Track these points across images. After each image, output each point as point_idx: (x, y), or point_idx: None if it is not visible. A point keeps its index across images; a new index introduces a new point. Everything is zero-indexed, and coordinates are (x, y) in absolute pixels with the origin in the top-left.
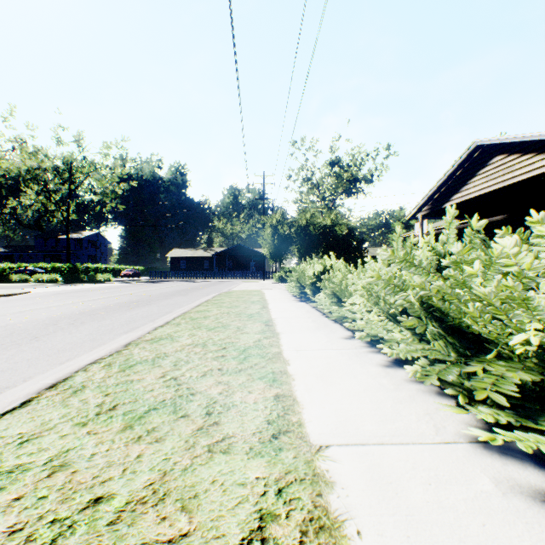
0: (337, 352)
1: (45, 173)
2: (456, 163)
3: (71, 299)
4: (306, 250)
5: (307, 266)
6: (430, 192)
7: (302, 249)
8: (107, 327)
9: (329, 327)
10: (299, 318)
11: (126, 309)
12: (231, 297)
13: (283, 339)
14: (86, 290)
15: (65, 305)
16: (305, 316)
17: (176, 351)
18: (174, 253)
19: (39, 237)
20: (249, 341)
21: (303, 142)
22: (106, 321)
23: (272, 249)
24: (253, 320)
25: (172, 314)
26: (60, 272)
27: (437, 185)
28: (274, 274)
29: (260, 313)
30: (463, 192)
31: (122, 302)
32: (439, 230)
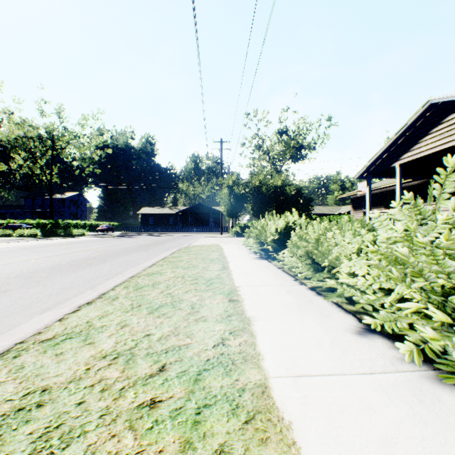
0: (372, 383)
1: (30, 141)
2: (407, 122)
3: (29, 255)
4: (259, 208)
5: (268, 222)
6: (379, 152)
7: (256, 206)
8: (27, 299)
9: (316, 304)
10: (268, 285)
11: (74, 269)
12: (189, 254)
13: (261, 336)
14: (54, 245)
15: (14, 263)
16: (275, 282)
17: (70, 380)
18: (144, 211)
19: (28, 197)
20: (207, 345)
21: (255, 114)
22: (35, 288)
23: (228, 207)
24: (212, 290)
25: (120, 276)
26: (44, 227)
27: (387, 145)
28: (231, 229)
29: (220, 278)
30: (414, 150)
31: (77, 259)
32: (380, 189)
